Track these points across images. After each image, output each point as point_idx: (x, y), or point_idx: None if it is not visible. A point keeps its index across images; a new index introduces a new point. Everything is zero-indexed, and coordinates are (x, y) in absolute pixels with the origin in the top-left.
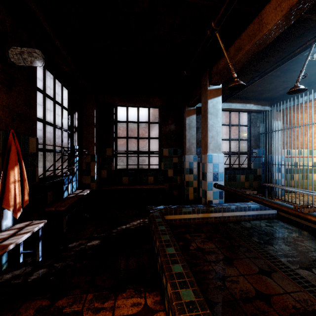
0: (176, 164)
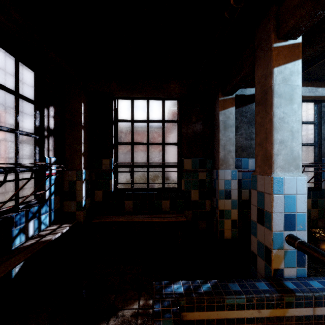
0: (203, 181)
